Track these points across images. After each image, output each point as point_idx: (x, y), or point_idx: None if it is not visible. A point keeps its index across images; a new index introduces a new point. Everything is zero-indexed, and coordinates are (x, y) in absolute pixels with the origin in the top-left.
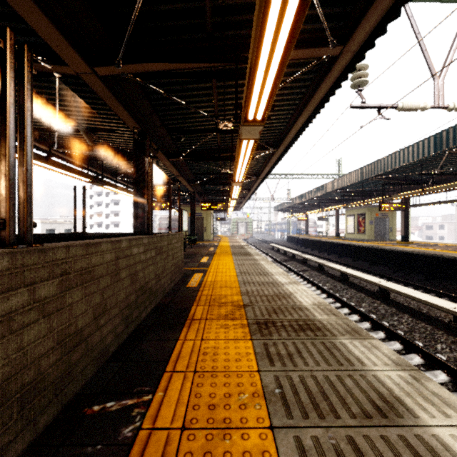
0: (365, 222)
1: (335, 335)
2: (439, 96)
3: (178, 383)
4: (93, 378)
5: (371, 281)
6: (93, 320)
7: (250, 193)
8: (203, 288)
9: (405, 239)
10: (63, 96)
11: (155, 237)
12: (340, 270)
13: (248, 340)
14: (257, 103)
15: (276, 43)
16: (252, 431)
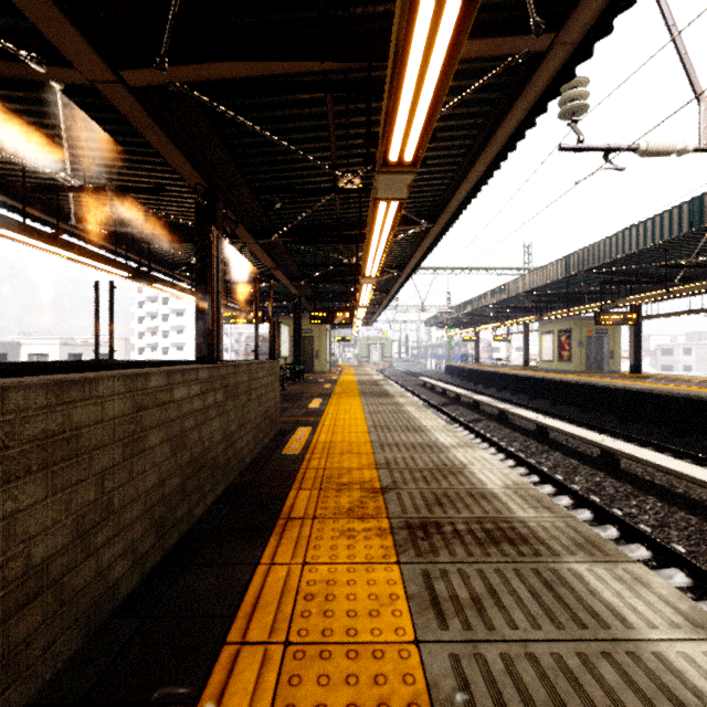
0: (570, 343)
1: (557, 554)
2: None
3: (250, 676)
4: (75, 659)
5: (589, 440)
6: (76, 540)
7: (389, 297)
8: (310, 456)
9: (635, 370)
10: (78, 131)
11: (224, 367)
12: (536, 421)
13: (393, 564)
14: (405, 131)
15: None
16: None
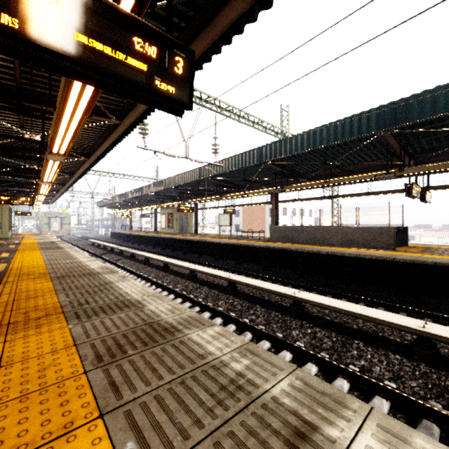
0: (172, 219)
1: (101, 274)
2: (186, 152)
3: (6, 296)
4: None
5: (159, 259)
6: None
7: (65, 188)
8: (10, 271)
9: (196, 232)
10: None
11: None
12: (144, 256)
13: (50, 282)
14: (60, 146)
15: (67, 132)
16: (47, 296)
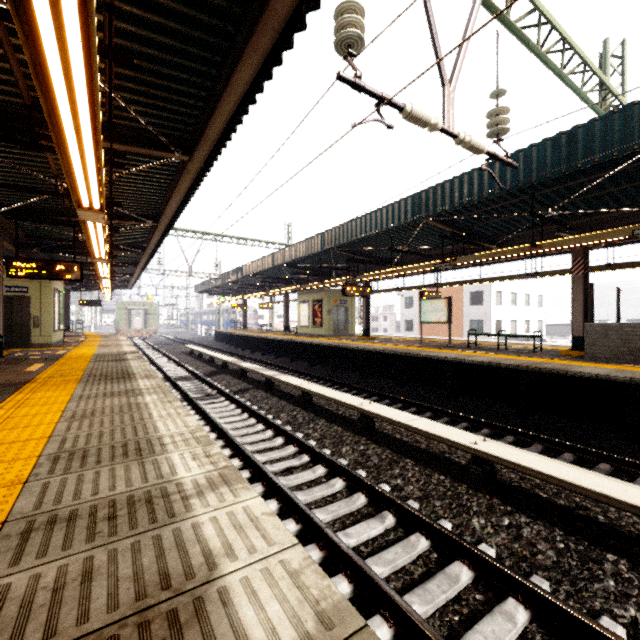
0: (322, 311)
1: None
2: (450, 114)
3: None
4: None
5: (350, 405)
6: None
7: (147, 255)
8: None
9: (366, 333)
10: None
11: None
12: (302, 388)
13: None
14: None
15: None
16: None
